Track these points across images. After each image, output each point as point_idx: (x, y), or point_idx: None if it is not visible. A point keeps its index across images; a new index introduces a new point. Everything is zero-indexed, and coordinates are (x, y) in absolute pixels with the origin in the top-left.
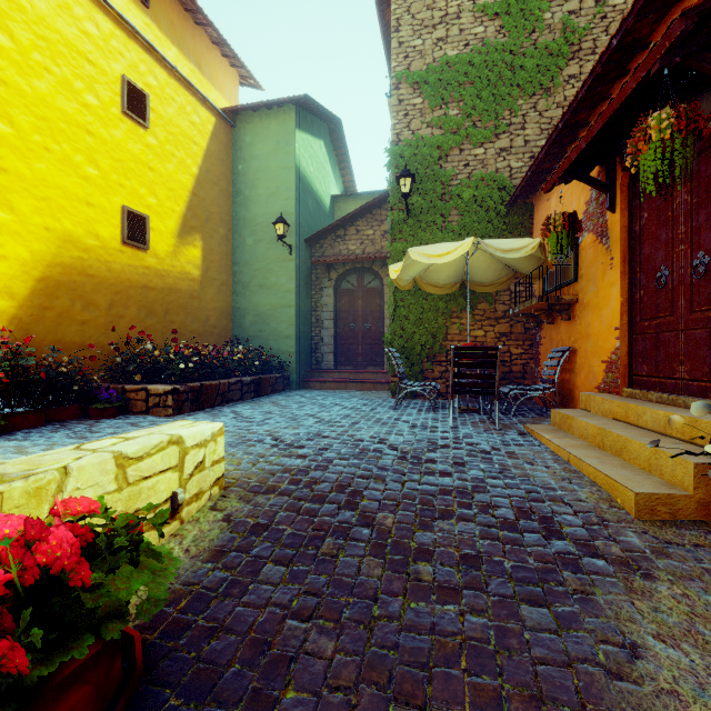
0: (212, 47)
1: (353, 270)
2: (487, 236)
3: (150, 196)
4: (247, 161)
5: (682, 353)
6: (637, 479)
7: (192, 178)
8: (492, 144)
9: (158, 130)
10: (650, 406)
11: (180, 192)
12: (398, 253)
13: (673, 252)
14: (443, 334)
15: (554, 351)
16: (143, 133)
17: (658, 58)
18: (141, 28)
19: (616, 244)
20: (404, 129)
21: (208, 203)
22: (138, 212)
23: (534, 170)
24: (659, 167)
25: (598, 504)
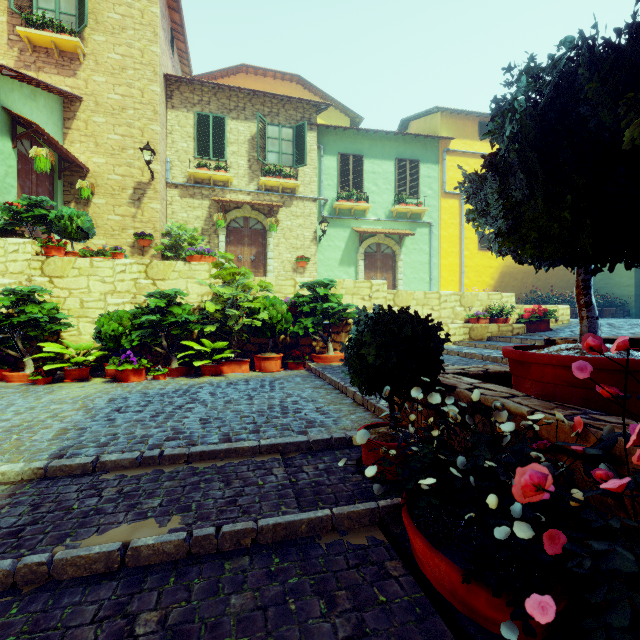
0: None
1: None
2: None
3: None
4: None
5: None
6: None
7: None
8: None
9: None
10: None
11: None
12: None
13: None
14: None
15: None
16: None
17: None
18: None
19: None
20: None
21: None
22: None
23: None
24: None
25: None
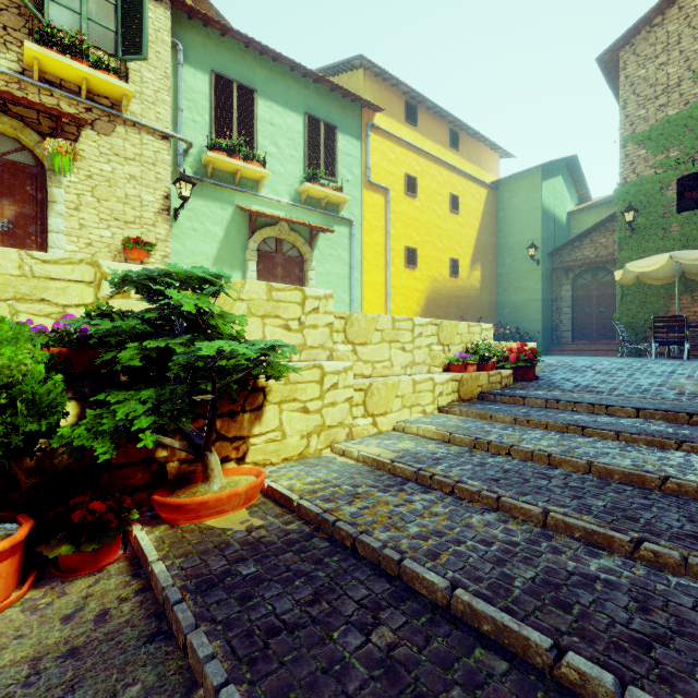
0: (485, 148)
1: (588, 270)
2: None
3: (459, 248)
4: (505, 210)
5: None
6: None
7: (476, 231)
8: None
9: (462, 212)
10: None
11: (471, 242)
12: (624, 259)
13: None
14: (664, 312)
15: None
16: (457, 217)
17: None
18: (456, 164)
19: None
20: (630, 174)
21: (483, 243)
22: (455, 259)
23: None
24: None
25: None
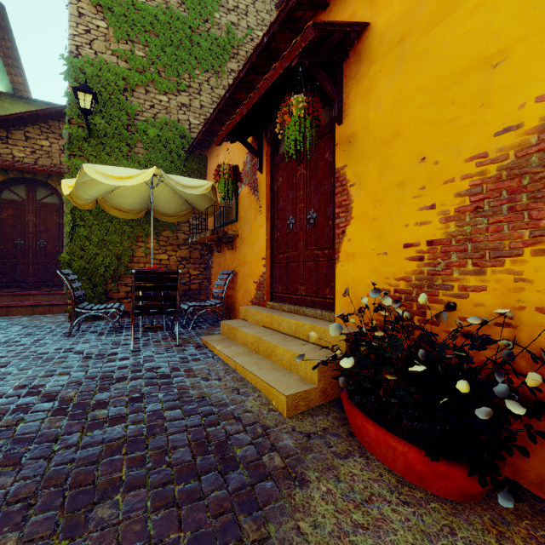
0: None
1: (21, 180)
2: (170, 173)
3: None
4: None
5: (302, 278)
6: (284, 380)
7: None
8: (175, 97)
9: None
10: (286, 316)
11: None
12: (77, 170)
13: (297, 208)
14: (129, 257)
15: (222, 273)
16: None
17: (297, 54)
18: None
19: (263, 197)
20: (86, 45)
21: None
22: None
23: (208, 128)
24: (298, 137)
25: (260, 411)
